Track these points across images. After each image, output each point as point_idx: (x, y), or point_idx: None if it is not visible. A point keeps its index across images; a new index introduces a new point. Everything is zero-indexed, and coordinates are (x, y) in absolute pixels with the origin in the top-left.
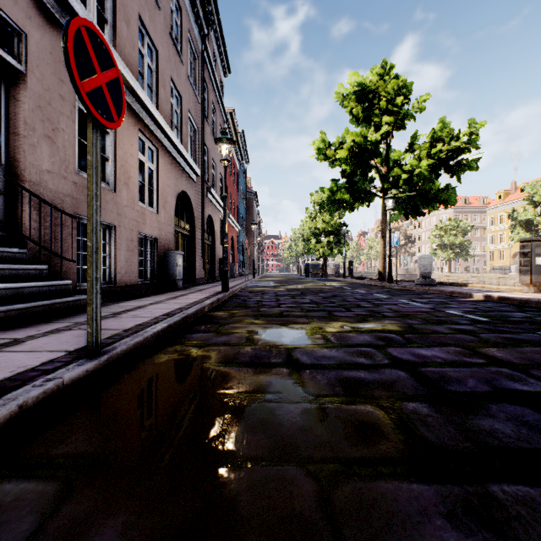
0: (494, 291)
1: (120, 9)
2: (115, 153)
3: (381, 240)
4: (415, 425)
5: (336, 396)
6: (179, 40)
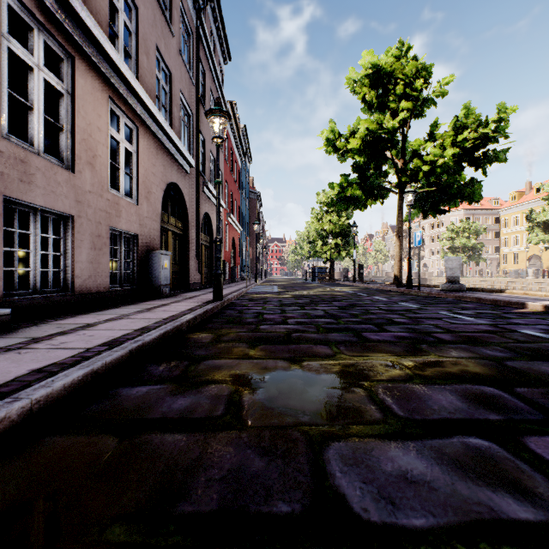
0: (545, 299)
1: None
2: (72, 122)
3: (397, 241)
4: None
5: None
6: (168, 8)
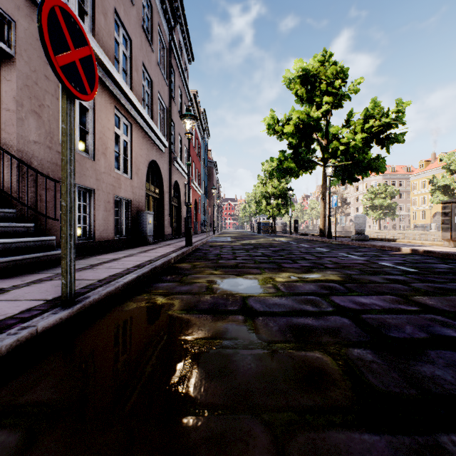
0: (419, 245)
1: (98, 3)
2: (94, 127)
3: (322, 202)
4: (361, 371)
5: (286, 343)
6: (150, 32)
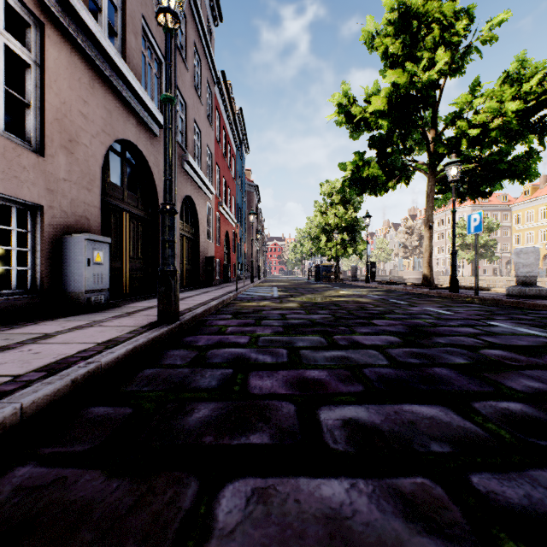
0: None
1: None
2: None
3: (427, 231)
4: None
5: None
6: None
